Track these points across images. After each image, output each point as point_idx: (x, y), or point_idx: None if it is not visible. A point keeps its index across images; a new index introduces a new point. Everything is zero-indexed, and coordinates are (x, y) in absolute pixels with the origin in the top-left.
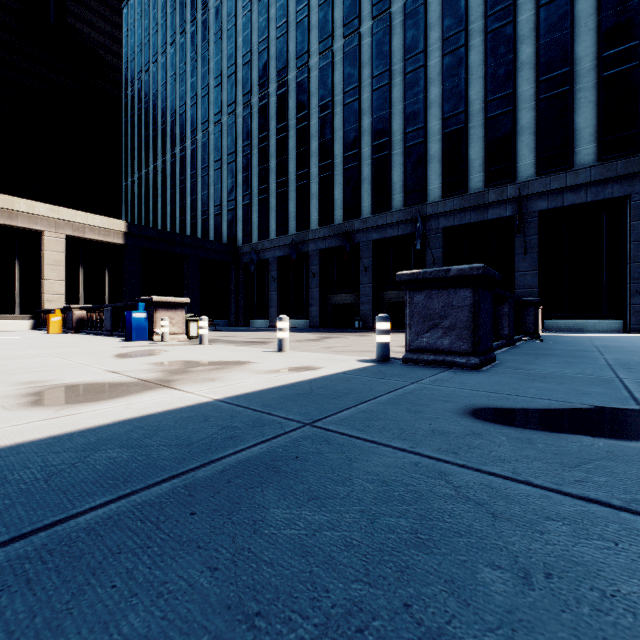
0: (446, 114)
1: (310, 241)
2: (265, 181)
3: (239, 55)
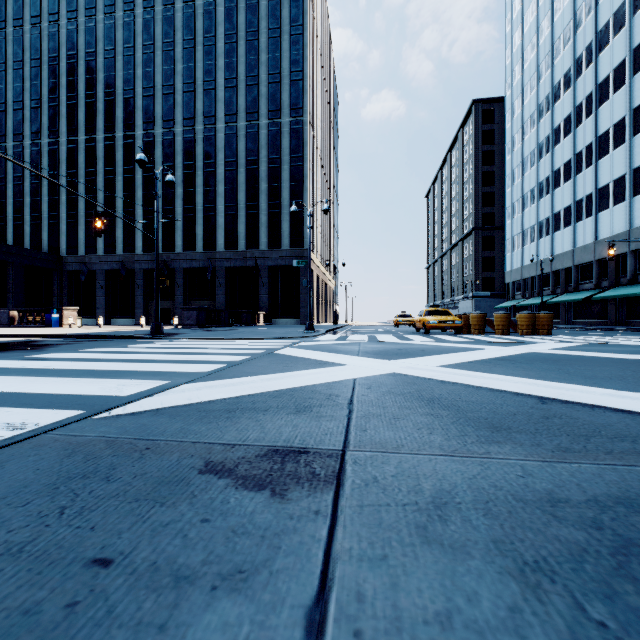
0: (227, 204)
1: (136, 262)
2: (93, 208)
3: (63, 92)
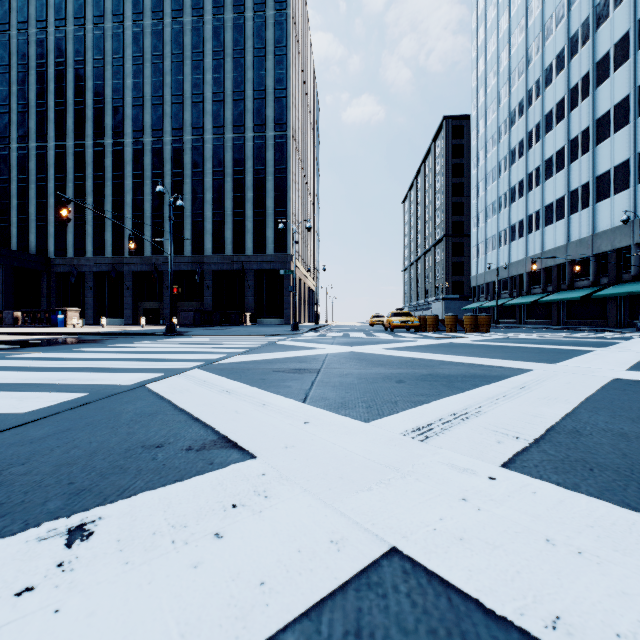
0: (214, 211)
1: (125, 264)
2: (82, 211)
3: (51, 98)
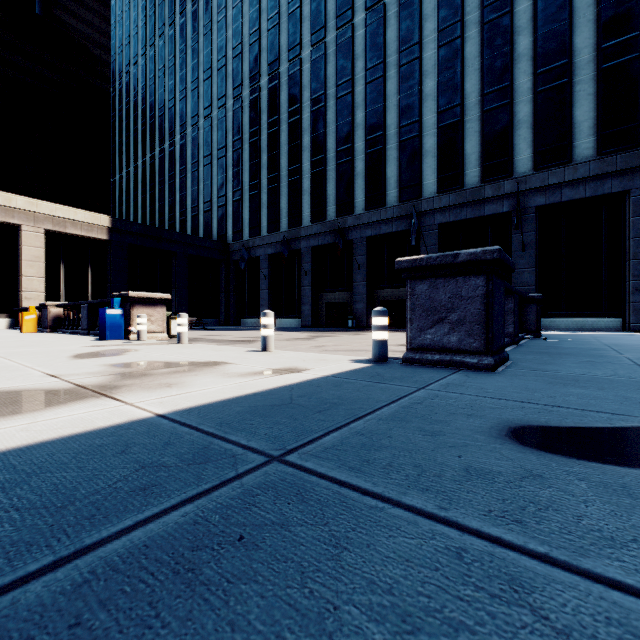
0: (441, 107)
1: (302, 238)
2: (256, 176)
3: (230, 47)
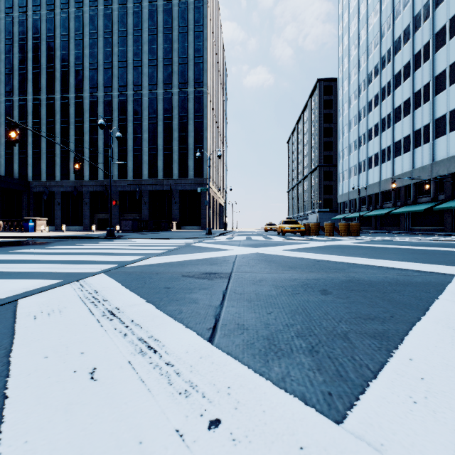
0: (150, 146)
1: (84, 186)
2: (52, 147)
3: (30, 64)
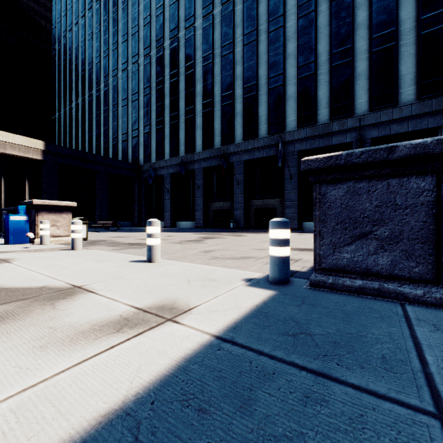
0: (300, 63)
1: (196, 161)
2: (161, 115)
3: (141, 18)
